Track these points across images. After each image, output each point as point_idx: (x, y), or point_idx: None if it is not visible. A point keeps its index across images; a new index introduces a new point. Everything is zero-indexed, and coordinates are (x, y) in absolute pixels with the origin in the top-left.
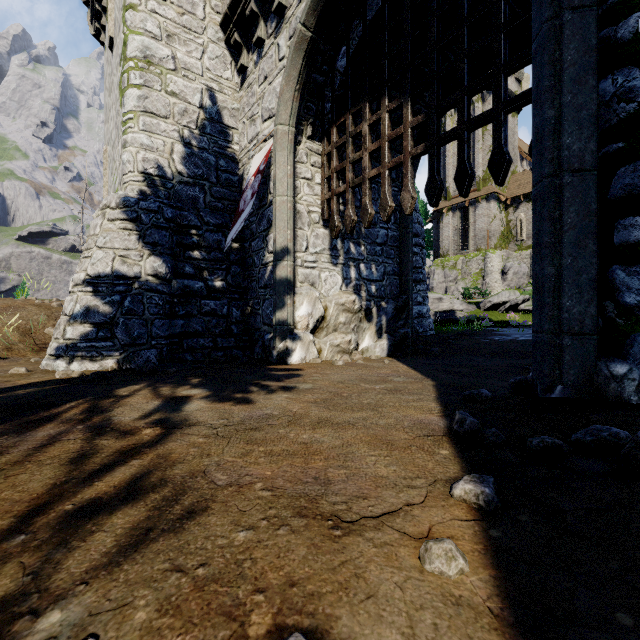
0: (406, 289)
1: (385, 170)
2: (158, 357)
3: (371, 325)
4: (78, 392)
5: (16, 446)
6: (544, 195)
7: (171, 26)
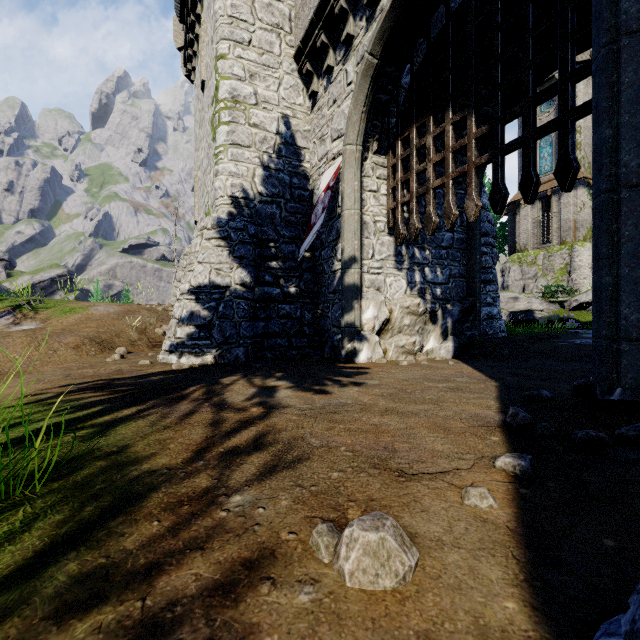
0: (473, 291)
1: (449, 180)
2: (245, 354)
3: (436, 327)
4: (194, 380)
5: (171, 413)
6: (602, 209)
7: (253, 67)
